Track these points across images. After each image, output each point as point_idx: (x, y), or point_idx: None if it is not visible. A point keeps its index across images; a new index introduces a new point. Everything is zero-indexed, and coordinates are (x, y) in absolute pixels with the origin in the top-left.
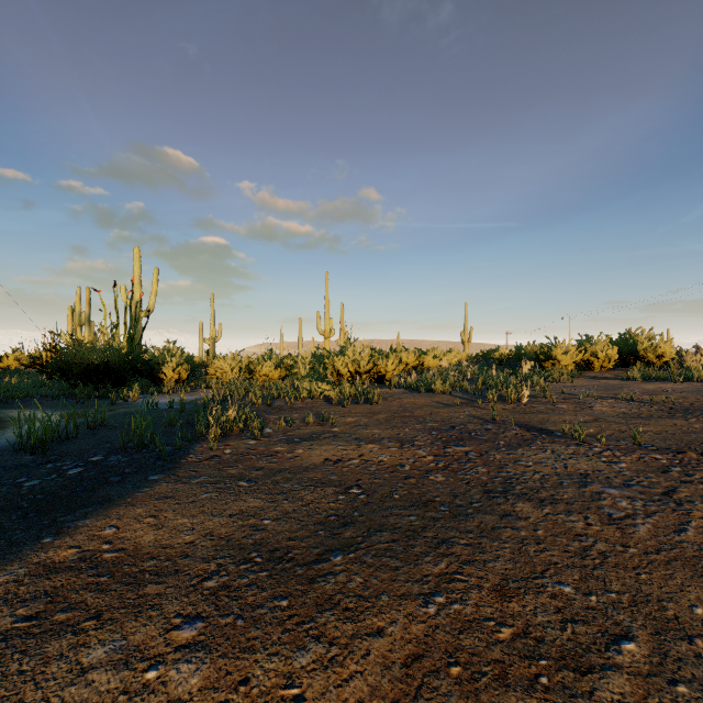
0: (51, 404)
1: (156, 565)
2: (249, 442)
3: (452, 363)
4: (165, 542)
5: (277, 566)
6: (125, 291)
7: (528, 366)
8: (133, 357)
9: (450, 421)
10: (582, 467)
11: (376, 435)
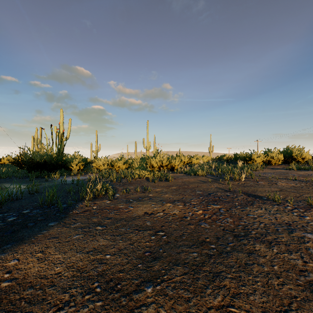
0: (17, 181)
1: (31, 293)
2: (107, 202)
3: (204, 161)
4: (43, 272)
5: (109, 296)
6: (56, 129)
7: (241, 163)
8: (57, 159)
9: (208, 190)
10: (285, 219)
11: (171, 198)
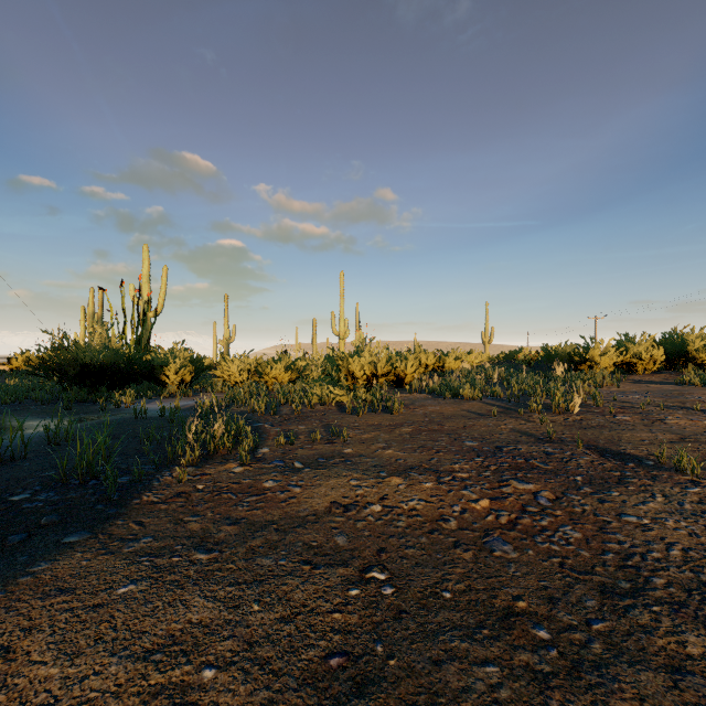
0: (35, 410)
1: None
2: (235, 469)
3: (472, 364)
4: None
5: None
6: (134, 290)
7: (562, 368)
8: (131, 358)
9: (493, 438)
10: None
11: (400, 460)
